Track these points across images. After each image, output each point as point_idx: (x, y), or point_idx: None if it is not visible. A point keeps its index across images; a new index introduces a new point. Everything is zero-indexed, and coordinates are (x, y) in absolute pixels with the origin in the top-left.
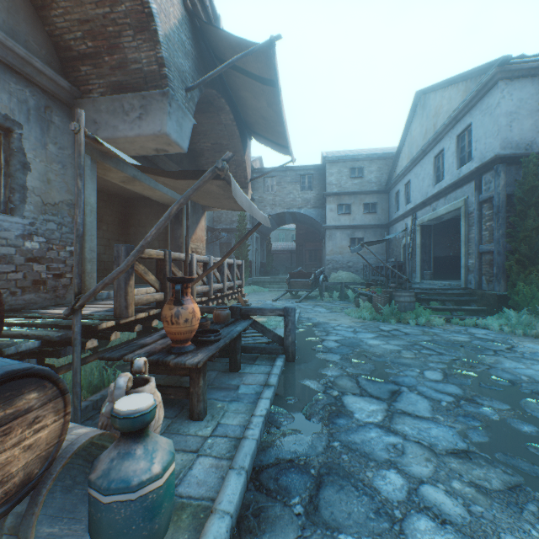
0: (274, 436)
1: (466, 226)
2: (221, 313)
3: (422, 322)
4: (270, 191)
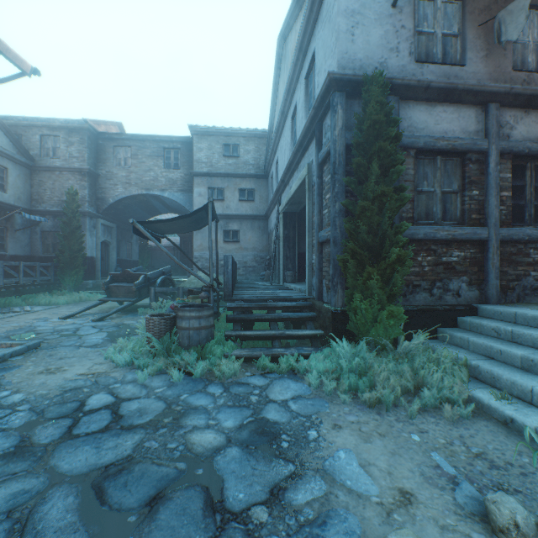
0: None
1: (311, 205)
2: None
3: (198, 372)
4: (124, 165)
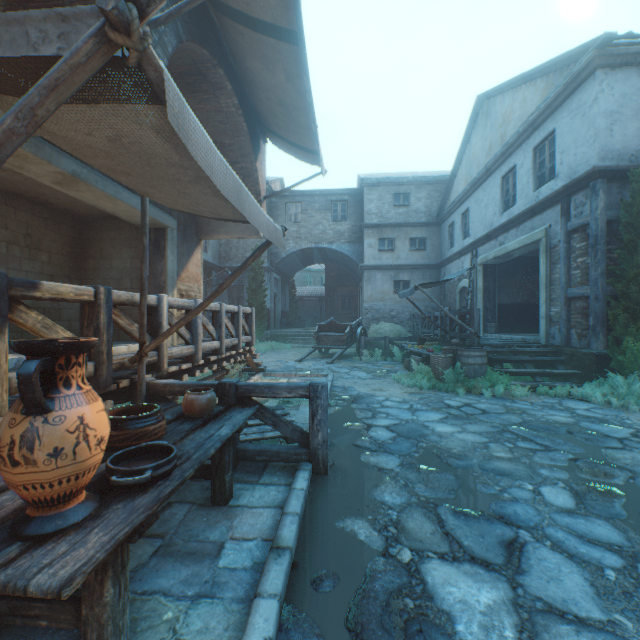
0: None
1: (548, 264)
2: (197, 399)
3: (500, 392)
4: (294, 221)
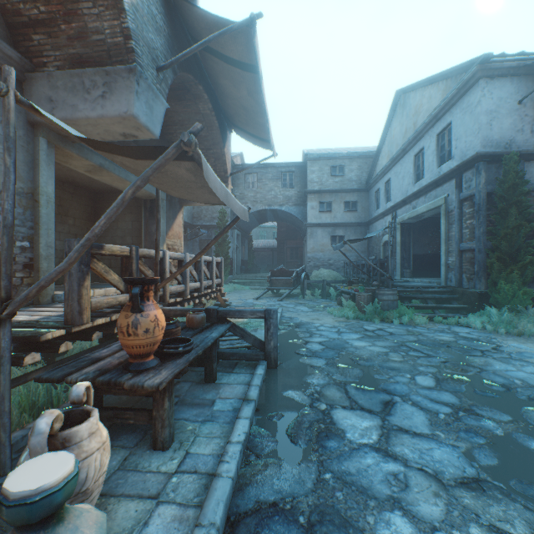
0: (253, 469)
1: (447, 225)
2: (195, 317)
3: (406, 320)
4: (251, 188)
